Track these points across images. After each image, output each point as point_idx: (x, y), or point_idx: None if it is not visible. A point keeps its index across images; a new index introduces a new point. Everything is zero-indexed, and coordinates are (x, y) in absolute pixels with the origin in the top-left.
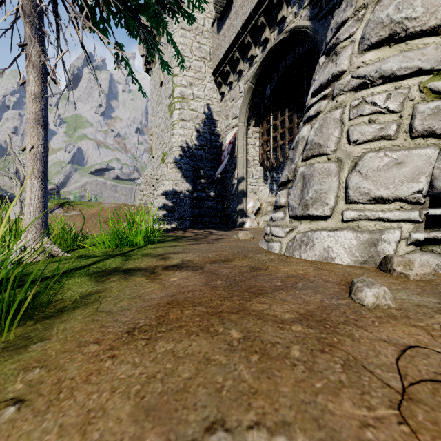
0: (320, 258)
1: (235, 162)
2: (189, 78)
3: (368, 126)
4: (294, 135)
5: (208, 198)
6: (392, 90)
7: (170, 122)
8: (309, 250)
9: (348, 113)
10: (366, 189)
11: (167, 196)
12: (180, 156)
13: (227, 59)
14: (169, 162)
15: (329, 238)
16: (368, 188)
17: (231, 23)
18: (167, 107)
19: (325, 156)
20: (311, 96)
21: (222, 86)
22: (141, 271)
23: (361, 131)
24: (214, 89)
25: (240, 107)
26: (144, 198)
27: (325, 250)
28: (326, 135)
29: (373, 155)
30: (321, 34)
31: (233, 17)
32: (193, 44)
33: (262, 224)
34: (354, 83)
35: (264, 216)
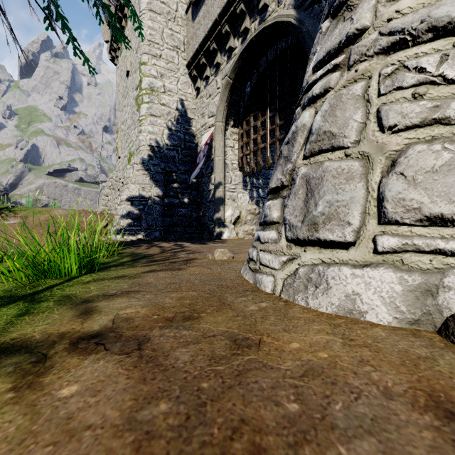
0: (341, 309)
1: (212, 165)
2: (160, 69)
3: (412, 103)
4: (276, 138)
5: (181, 204)
6: (449, 49)
7: (137, 118)
8: (322, 295)
9: (376, 86)
10: (416, 203)
11: (132, 202)
12: (149, 157)
13: (202, 50)
14: (135, 162)
15: (354, 279)
16: (419, 201)
17: (207, 9)
18: (134, 100)
19: (341, 150)
20: (313, 71)
21: (198, 80)
22: (22, 354)
23: (401, 111)
24: (189, 83)
25: (218, 104)
26: (108, 203)
27: (349, 298)
28: (341, 119)
29: (425, 148)
30: (307, 24)
31: (209, 3)
32: (165, 30)
33: (242, 234)
34: (385, 41)
35: (244, 226)
